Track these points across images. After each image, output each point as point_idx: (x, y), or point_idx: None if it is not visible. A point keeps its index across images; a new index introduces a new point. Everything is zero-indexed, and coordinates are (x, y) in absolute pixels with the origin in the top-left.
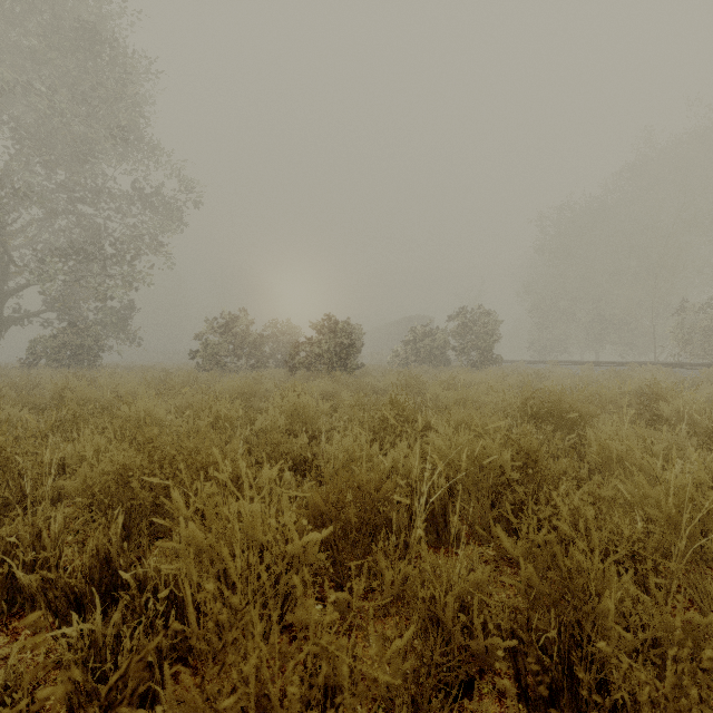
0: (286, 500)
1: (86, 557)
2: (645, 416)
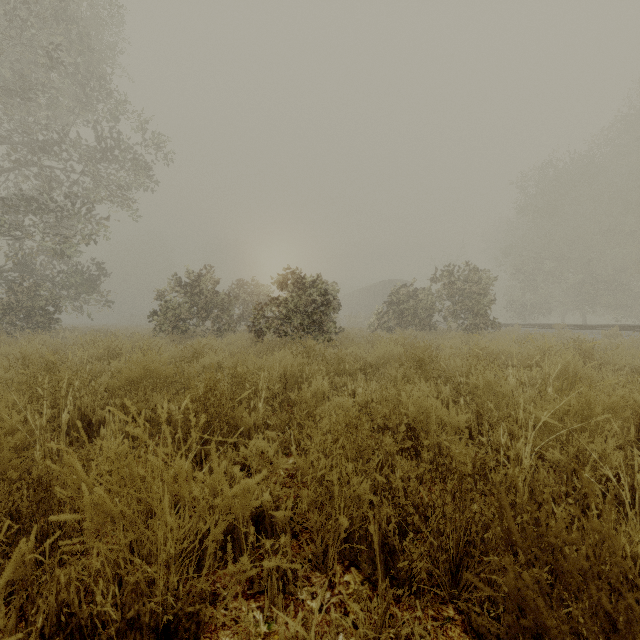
0: None
1: None
2: None
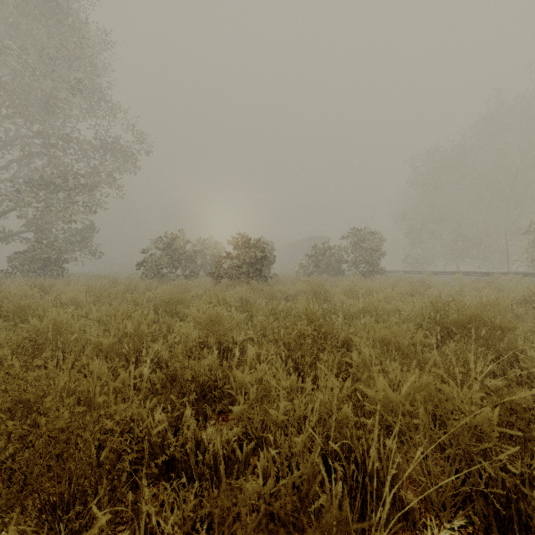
0: None
1: None
2: None
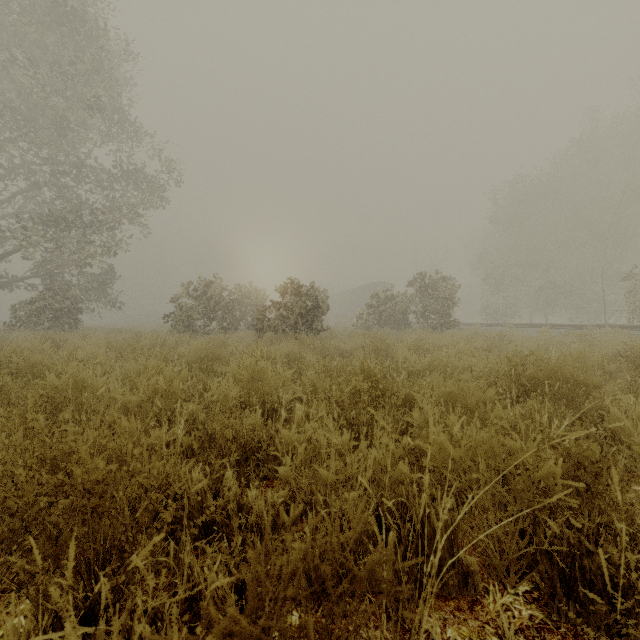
0: None
1: None
2: (639, 383)
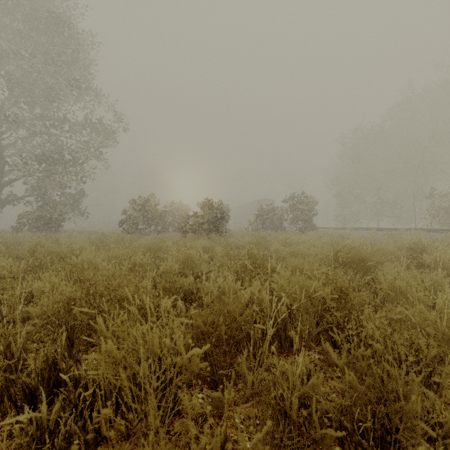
0: (177, 325)
1: (38, 362)
2: (413, 263)
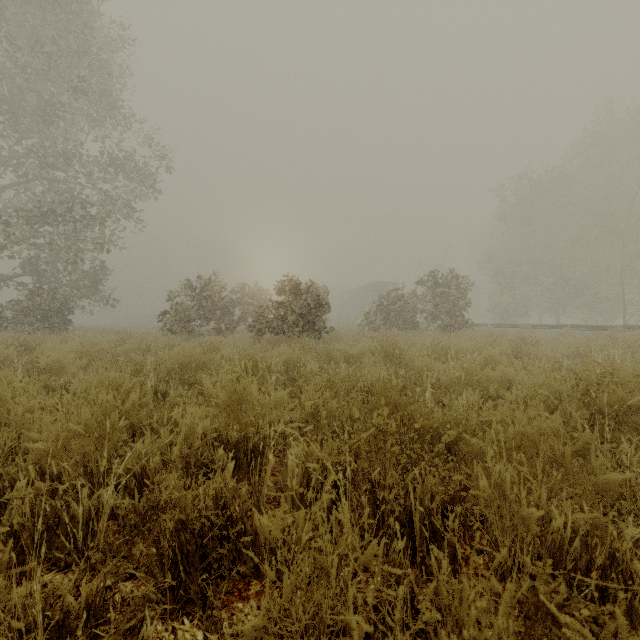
0: None
1: None
2: None
